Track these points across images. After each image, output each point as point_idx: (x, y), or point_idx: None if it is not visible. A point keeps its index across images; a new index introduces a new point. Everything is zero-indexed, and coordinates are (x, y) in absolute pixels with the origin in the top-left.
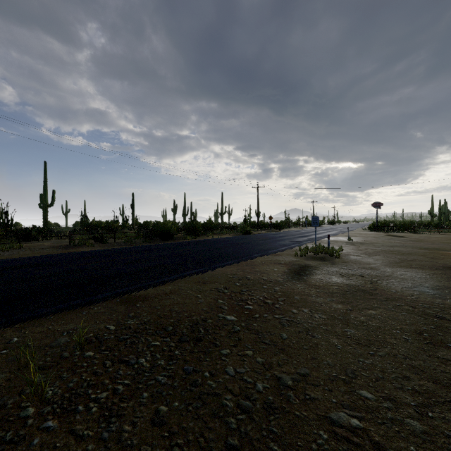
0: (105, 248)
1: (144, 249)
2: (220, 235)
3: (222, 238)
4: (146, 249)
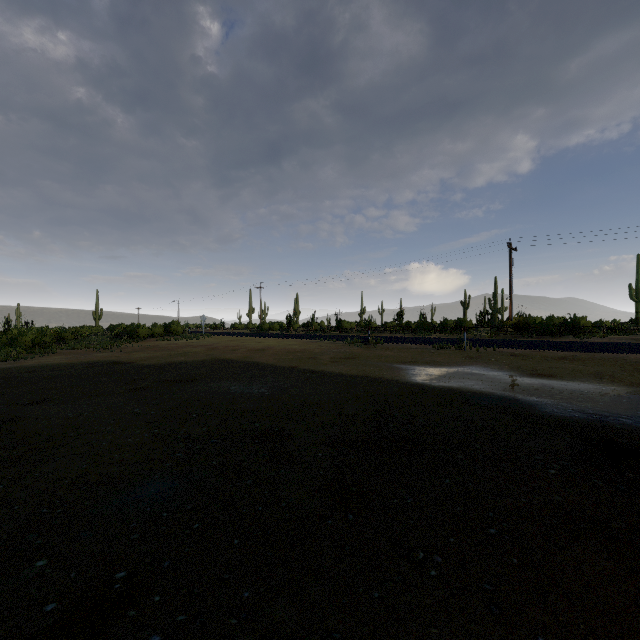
0: None
1: None
2: None
3: None
4: None
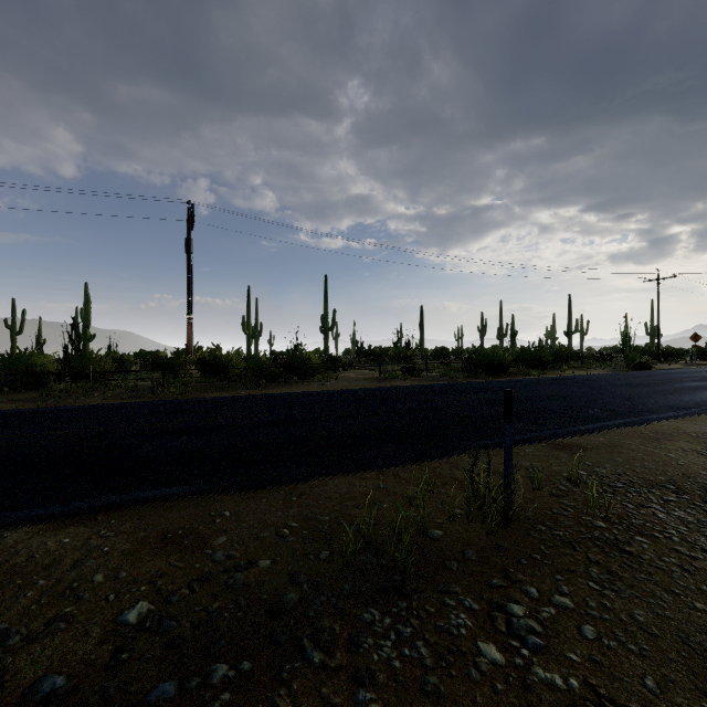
0: (424, 383)
1: (484, 387)
2: (584, 369)
3: (596, 375)
4: (486, 386)
